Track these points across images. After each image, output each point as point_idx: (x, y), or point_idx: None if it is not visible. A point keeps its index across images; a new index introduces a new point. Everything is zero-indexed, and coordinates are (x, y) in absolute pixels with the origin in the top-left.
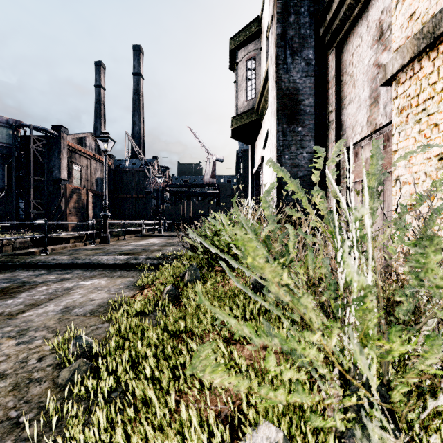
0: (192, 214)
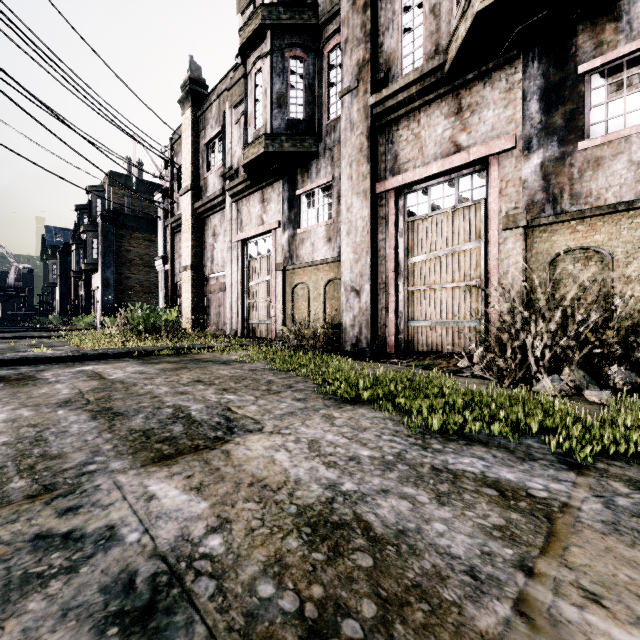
0: (2, 312)
